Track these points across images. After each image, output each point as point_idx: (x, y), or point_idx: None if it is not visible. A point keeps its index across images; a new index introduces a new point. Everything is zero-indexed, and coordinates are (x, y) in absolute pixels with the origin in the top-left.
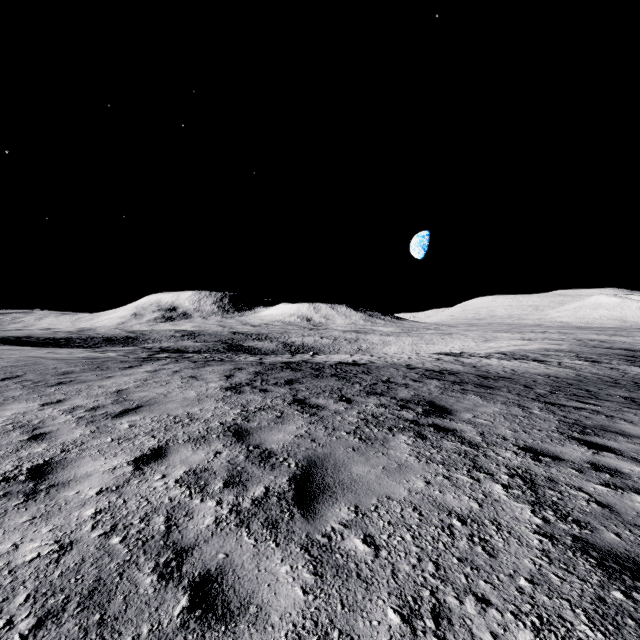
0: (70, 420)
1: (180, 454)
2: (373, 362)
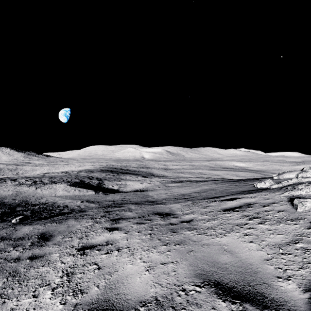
0: None
1: None
2: (14, 177)
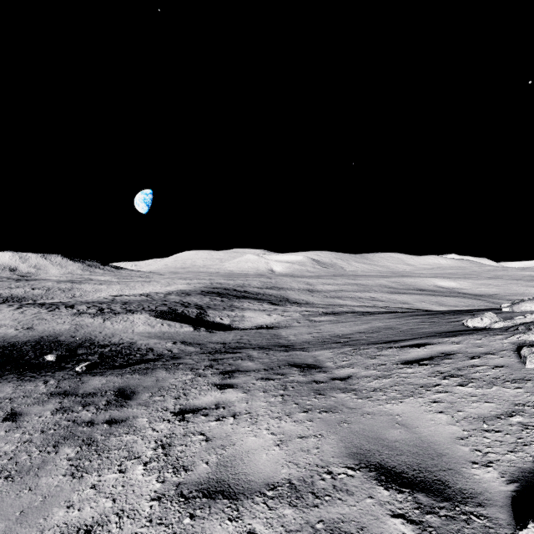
0: None
1: (25, 311)
2: (70, 301)
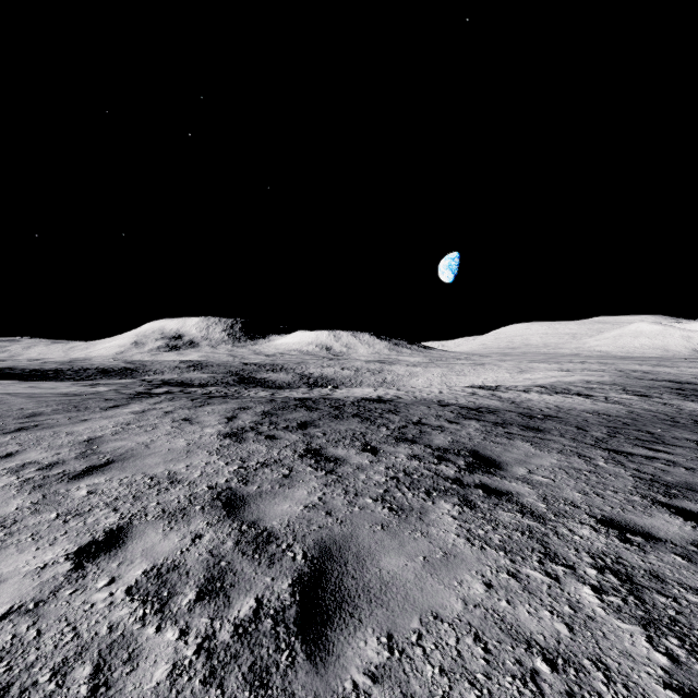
0: (12, 484)
1: (145, 539)
2: (400, 397)
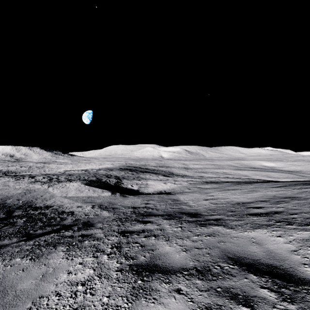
0: None
1: None
2: (36, 174)
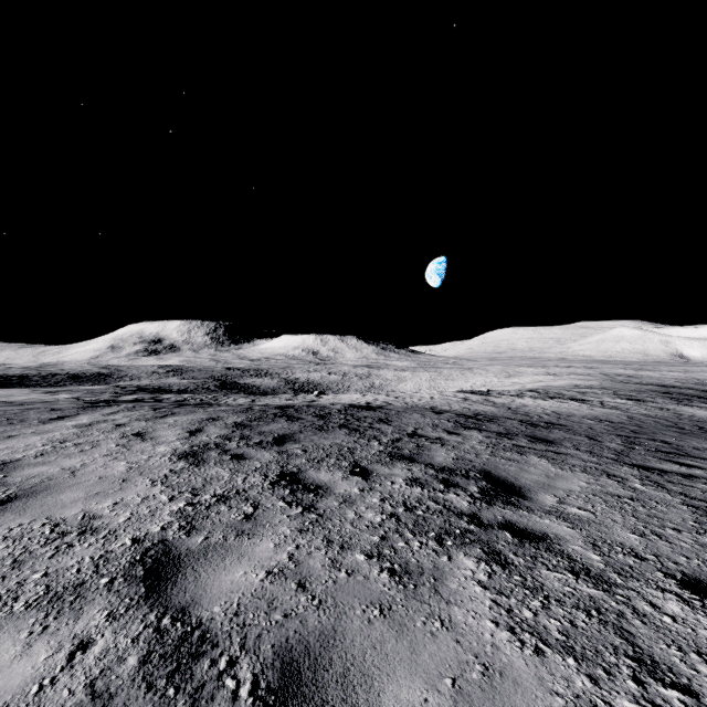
0: None
1: None
2: (390, 404)
